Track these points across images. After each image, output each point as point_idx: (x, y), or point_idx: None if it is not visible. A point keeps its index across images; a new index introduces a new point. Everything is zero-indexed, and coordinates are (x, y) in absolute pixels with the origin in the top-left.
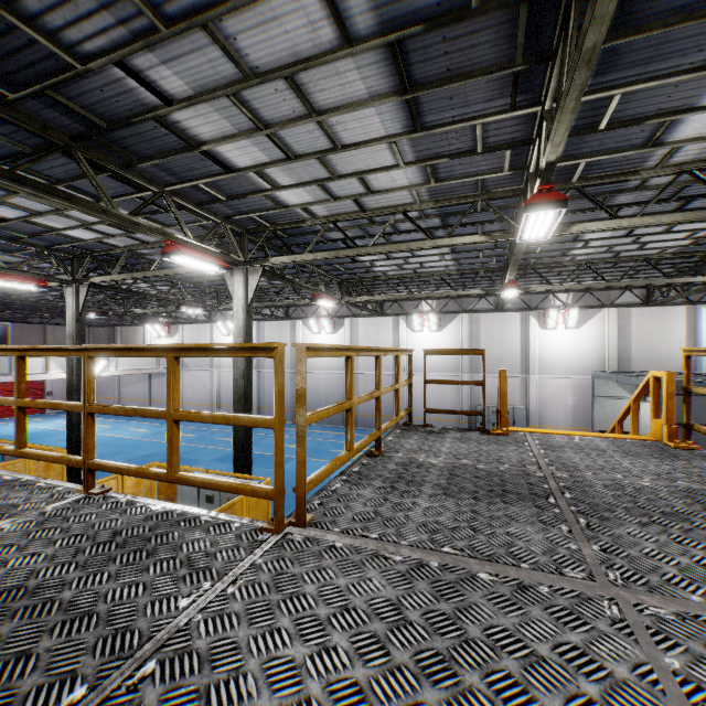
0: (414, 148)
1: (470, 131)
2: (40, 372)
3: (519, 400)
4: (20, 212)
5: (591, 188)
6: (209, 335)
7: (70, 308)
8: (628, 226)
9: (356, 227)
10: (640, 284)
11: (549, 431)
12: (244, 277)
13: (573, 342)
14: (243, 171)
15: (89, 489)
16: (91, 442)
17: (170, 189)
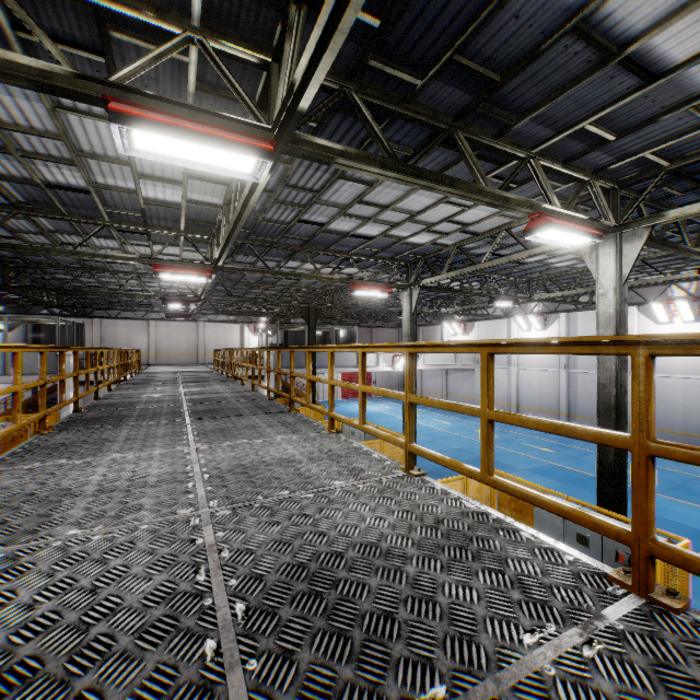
0: None
1: None
2: (373, 365)
3: None
4: (382, 228)
5: None
6: (505, 331)
7: (405, 310)
8: None
9: None
10: None
11: None
12: (616, 247)
13: None
14: (679, 69)
15: (648, 590)
16: (649, 508)
17: (539, 149)
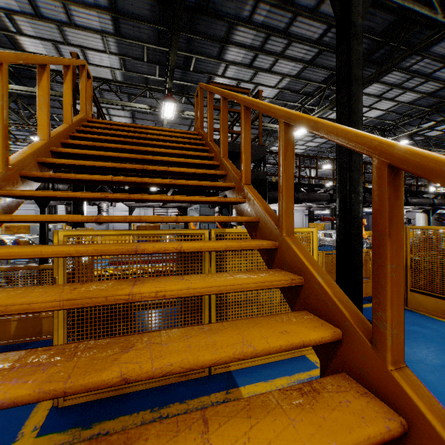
0: None
1: None
2: None
3: None
4: None
5: None
6: None
7: None
8: None
9: None
10: None
11: None
12: None
13: None
14: None
15: None
16: None
17: None
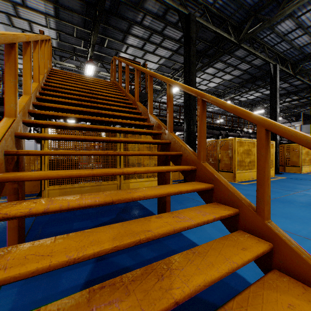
0: None
1: None
2: None
3: None
4: None
5: None
6: None
7: None
8: None
9: None
10: None
11: None
12: None
13: None
14: None
15: None
16: None
17: None
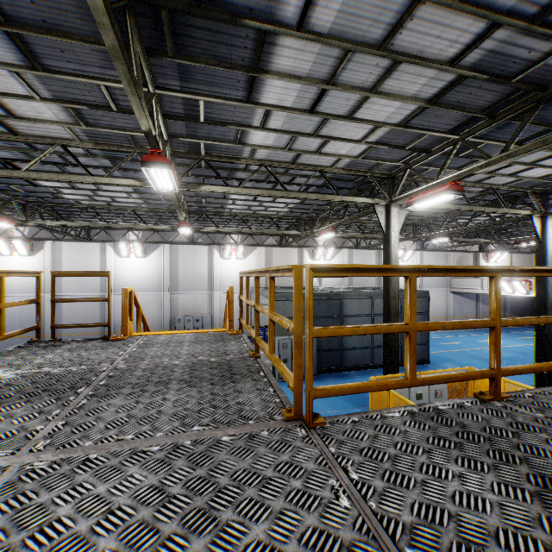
0: (46, 86)
1: (99, 89)
2: None
3: (207, 310)
4: None
5: (218, 163)
6: None
7: None
8: (234, 193)
9: (16, 149)
10: (268, 232)
11: (163, 333)
12: None
13: (241, 268)
14: None
15: None
16: None
17: None
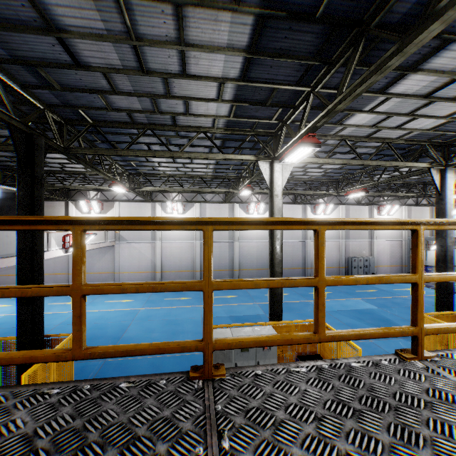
0: None
1: None
2: None
3: (367, 253)
4: (416, 89)
5: None
6: (149, 213)
7: (278, 183)
8: None
9: None
10: None
11: None
12: (452, 175)
13: None
14: None
15: None
16: None
17: None
